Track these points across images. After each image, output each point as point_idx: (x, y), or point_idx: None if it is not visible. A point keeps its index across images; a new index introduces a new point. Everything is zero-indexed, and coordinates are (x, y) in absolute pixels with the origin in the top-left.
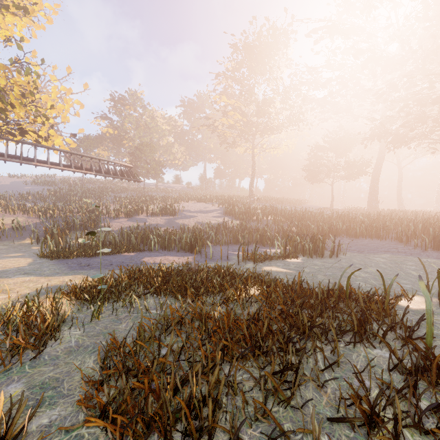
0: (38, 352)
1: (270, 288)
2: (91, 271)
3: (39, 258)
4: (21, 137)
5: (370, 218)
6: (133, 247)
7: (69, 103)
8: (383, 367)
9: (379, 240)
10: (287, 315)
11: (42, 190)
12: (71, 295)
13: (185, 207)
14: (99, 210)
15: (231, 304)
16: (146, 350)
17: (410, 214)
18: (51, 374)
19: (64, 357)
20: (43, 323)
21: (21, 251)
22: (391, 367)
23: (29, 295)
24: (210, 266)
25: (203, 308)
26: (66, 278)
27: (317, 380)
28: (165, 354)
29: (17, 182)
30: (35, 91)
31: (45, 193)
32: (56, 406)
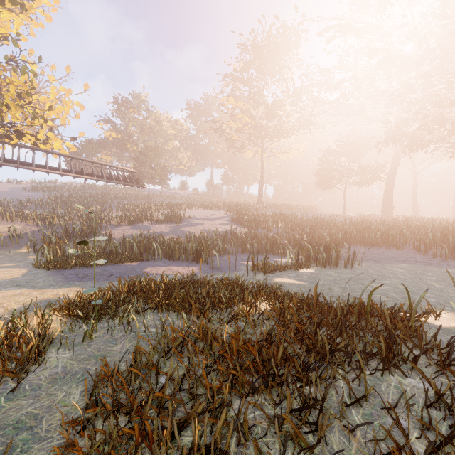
0: (17, 381)
1: (283, 303)
2: (89, 283)
3: (34, 269)
4: (18, 141)
5: (385, 226)
6: (135, 257)
7: (68, 104)
8: (419, 401)
9: (395, 249)
10: (303, 336)
11: (43, 197)
12: (63, 311)
13: (191, 214)
14: (101, 217)
15: (240, 321)
16: (142, 380)
17: (426, 221)
18: (30, 409)
19: (47, 386)
20: (27, 345)
21: (17, 260)
22: (429, 401)
23: (18, 311)
24: (217, 278)
25: (208, 327)
26: (60, 290)
27: (343, 419)
28: (163, 385)
29: (16, 188)
30: (32, 91)
31: (45, 199)
32: (28, 454)
